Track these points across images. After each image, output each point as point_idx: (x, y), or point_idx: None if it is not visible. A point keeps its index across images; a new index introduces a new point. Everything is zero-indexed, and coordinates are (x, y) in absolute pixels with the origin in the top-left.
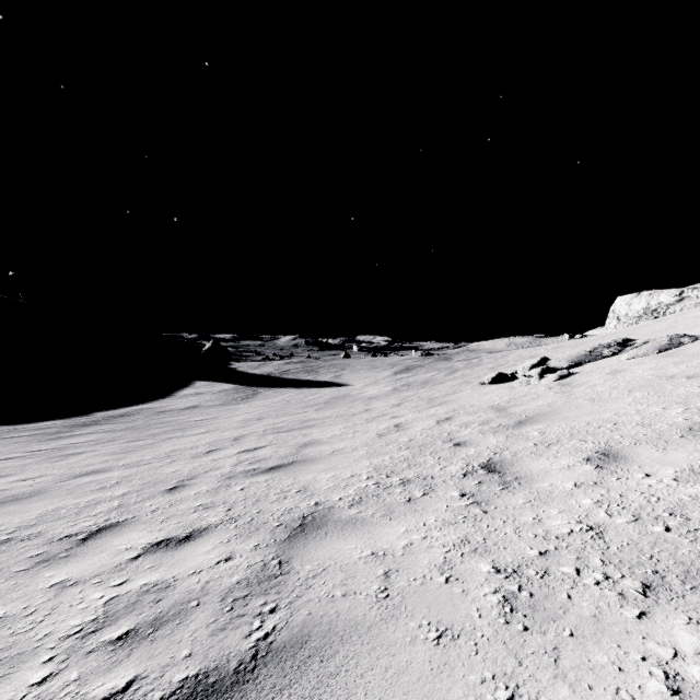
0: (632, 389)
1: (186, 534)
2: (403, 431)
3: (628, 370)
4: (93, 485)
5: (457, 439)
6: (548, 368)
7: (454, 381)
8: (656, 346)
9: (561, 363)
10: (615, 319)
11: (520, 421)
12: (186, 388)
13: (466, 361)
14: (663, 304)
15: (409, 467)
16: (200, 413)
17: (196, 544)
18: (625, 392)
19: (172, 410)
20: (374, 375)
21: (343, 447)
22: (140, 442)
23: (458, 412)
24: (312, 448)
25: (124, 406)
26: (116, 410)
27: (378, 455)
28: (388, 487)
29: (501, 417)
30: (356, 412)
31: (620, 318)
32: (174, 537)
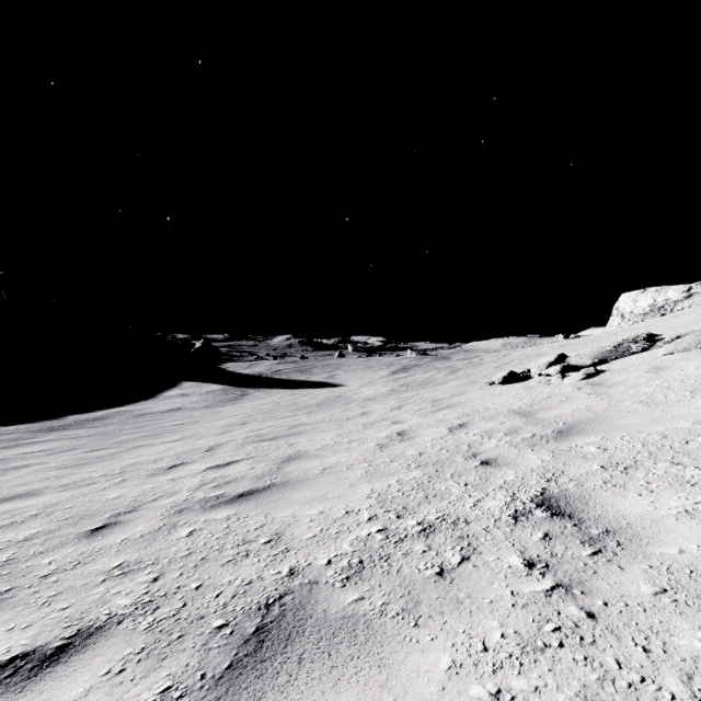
0: (695, 390)
1: (62, 641)
2: (408, 441)
3: (673, 367)
4: (2, 518)
5: (483, 454)
6: (569, 365)
7: (457, 380)
8: (699, 339)
9: (583, 360)
10: (619, 317)
11: (560, 430)
12: (172, 389)
13: (466, 360)
14: (670, 301)
15: (427, 499)
16: (182, 417)
17: (63, 673)
18: (685, 393)
19: (152, 413)
20: (370, 375)
21: (336, 464)
22: (101, 452)
23: (473, 417)
24: (297, 465)
25: (102, 408)
26: (92, 413)
27: (382, 477)
28: (402, 539)
29: (531, 424)
30: (351, 416)
31: (625, 316)
32: (38, 649)
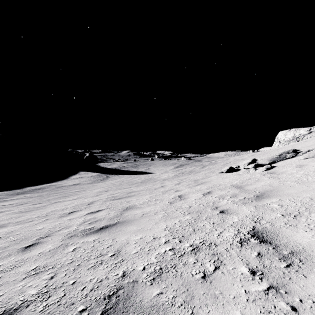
0: None
1: None
2: (184, 200)
3: (308, 164)
4: None
5: (220, 207)
6: (258, 164)
7: (205, 171)
8: None
9: (264, 161)
10: (278, 142)
11: (257, 195)
12: (75, 175)
13: (209, 162)
14: (301, 135)
15: (194, 231)
16: (78, 188)
17: None
18: None
19: (65, 186)
20: (165, 168)
21: (149, 211)
22: (39, 204)
23: (214, 189)
24: (130, 212)
25: (42, 184)
26: (37, 186)
27: (171, 219)
28: (182, 254)
29: (242, 192)
30: (156, 188)
31: (281, 141)
32: None
